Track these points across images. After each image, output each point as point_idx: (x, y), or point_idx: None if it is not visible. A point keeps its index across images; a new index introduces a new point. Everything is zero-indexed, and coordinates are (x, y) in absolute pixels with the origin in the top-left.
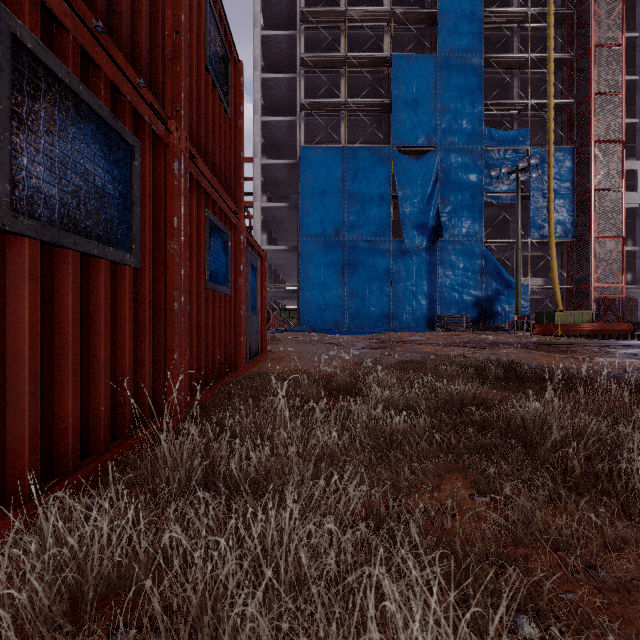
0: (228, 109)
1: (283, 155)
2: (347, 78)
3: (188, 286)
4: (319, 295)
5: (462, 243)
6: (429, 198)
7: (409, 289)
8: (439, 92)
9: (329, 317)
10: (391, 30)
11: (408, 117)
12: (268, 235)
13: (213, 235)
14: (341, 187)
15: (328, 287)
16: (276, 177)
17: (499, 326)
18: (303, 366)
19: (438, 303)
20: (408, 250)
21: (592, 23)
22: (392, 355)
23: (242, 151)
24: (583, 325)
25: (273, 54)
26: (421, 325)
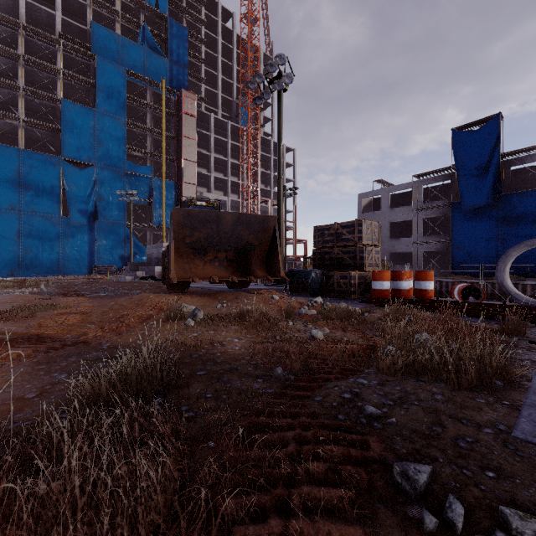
0: None
1: None
2: (25, 98)
3: None
4: None
5: (113, 224)
6: (90, 195)
7: (75, 249)
8: (97, 132)
9: (5, 266)
10: (61, 82)
11: (74, 142)
12: None
13: None
14: (17, 176)
15: (4, 245)
16: None
17: None
18: None
19: (96, 258)
20: (74, 225)
21: (182, 125)
22: None
23: None
24: None
25: None
26: (84, 271)
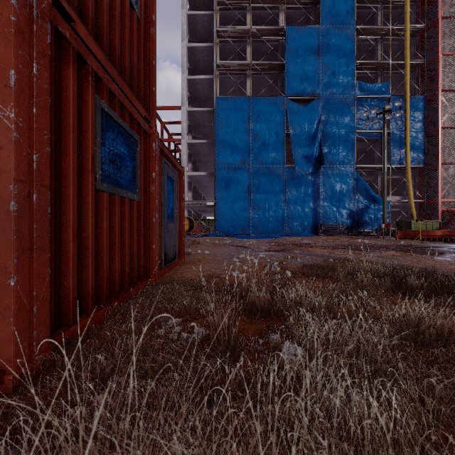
0: (135, 6)
1: (204, 105)
2: (251, 46)
3: (49, 180)
4: (230, 209)
5: (339, 169)
6: (314, 135)
7: (298, 204)
8: (321, 55)
9: (238, 225)
10: (285, 8)
11: (298, 74)
12: (193, 165)
13: (110, 131)
14: (247, 127)
15: (237, 203)
16: (198, 121)
17: (367, 232)
18: (216, 270)
19: (320, 214)
20: (298, 174)
21: (439, 0)
22: (294, 258)
23: (154, 59)
24: (435, 231)
25: (196, 29)
26: (308, 231)
